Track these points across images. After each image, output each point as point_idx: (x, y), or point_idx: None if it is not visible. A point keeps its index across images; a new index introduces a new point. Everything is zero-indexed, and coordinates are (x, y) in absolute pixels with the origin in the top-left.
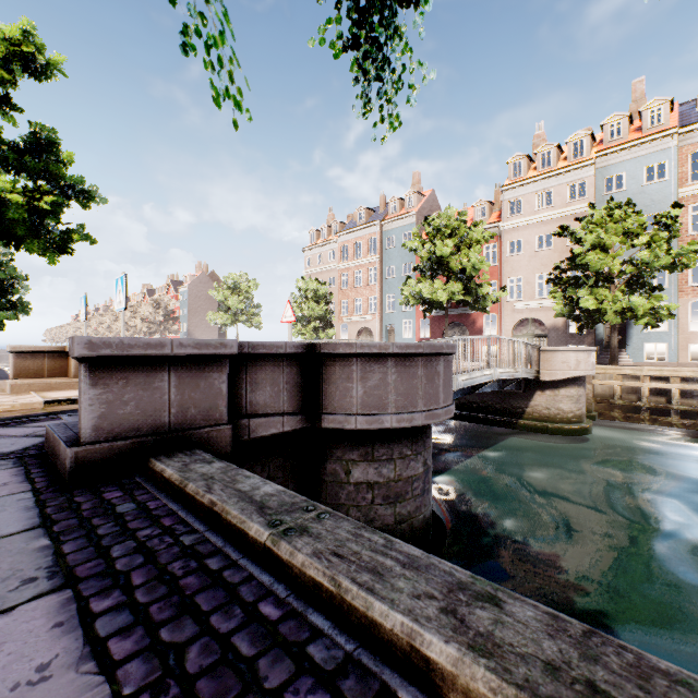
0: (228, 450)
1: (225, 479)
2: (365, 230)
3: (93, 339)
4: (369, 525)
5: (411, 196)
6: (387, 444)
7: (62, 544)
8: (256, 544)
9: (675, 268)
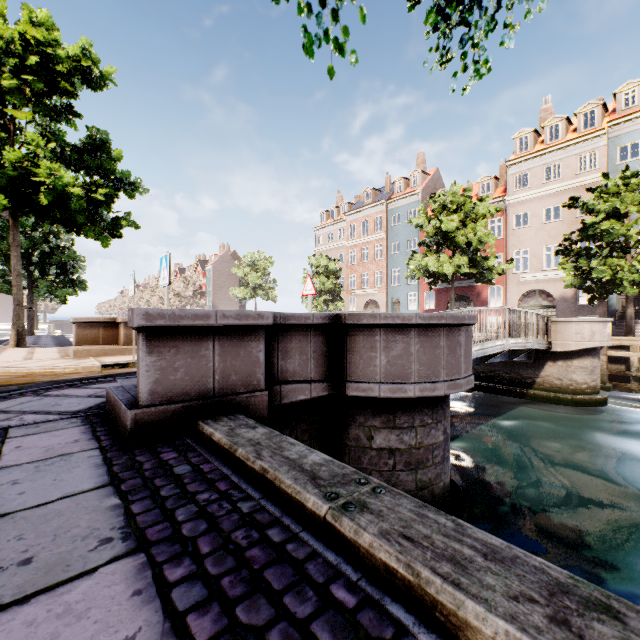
0: (264, 415)
1: (271, 445)
2: (372, 209)
3: (149, 311)
4: None
5: (416, 176)
6: (408, 412)
7: (131, 504)
8: (314, 517)
9: None
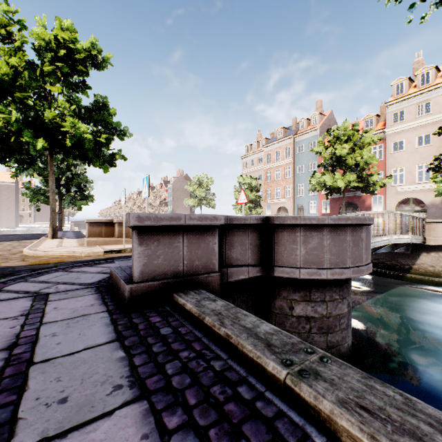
0: (218, 290)
1: (230, 315)
2: (283, 142)
3: (140, 215)
4: None
5: (315, 117)
6: (321, 290)
7: (133, 357)
8: (274, 379)
9: None
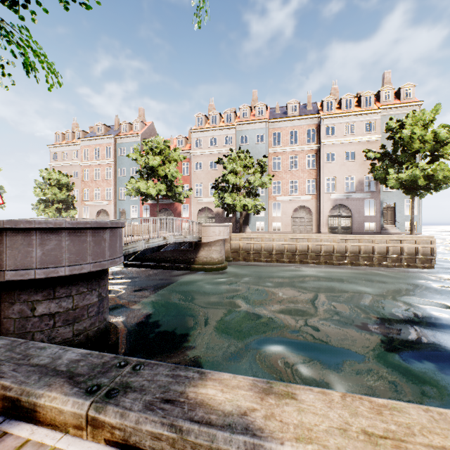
0: None
1: None
2: (103, 140)
3: None
4: (51, 341)
5: (137, 123)
6: (67, 286)
7: None
8: None
9: (264, 186)
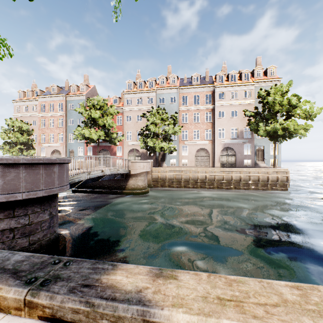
0: None
1: None
2: (56, 98)
3: None
4: (11, 250)
5: (83, 86)
6: (24, 207)
7: None
8: None
9: (175, 134)
